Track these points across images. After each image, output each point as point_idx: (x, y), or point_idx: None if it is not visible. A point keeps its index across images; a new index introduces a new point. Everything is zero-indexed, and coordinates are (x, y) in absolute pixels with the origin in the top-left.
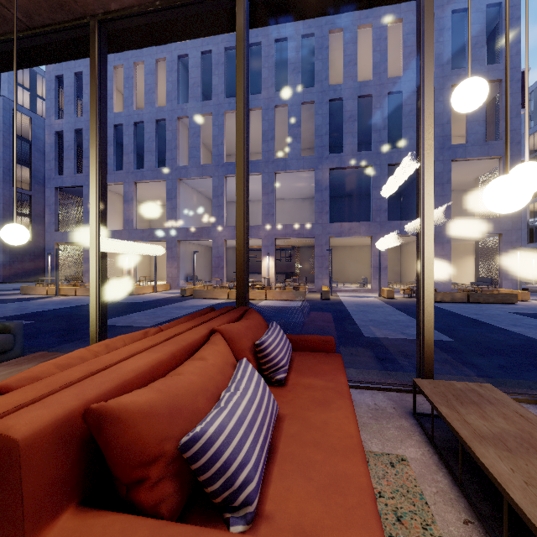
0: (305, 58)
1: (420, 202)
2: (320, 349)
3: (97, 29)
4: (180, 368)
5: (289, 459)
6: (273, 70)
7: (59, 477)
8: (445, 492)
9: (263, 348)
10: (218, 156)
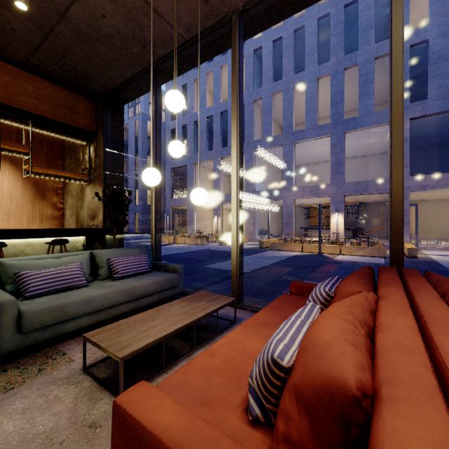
0: (377, 12)
1: None
2: None
3: (237, 21)
4: None
5: None
6: (343, 35)
7: None
8: None
9: None
10: (288, 126)
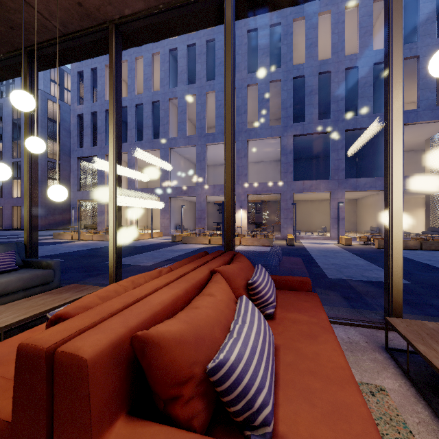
0: (272, 44)
1: (389, 161)
2: (298, 288)
3: (114, 31)
4: (196, 303)
5: (291, 385)
6: (246, 56)
7: (114, 391)
8: (427, 422)
9: (254, 287)
10: (201, 128)
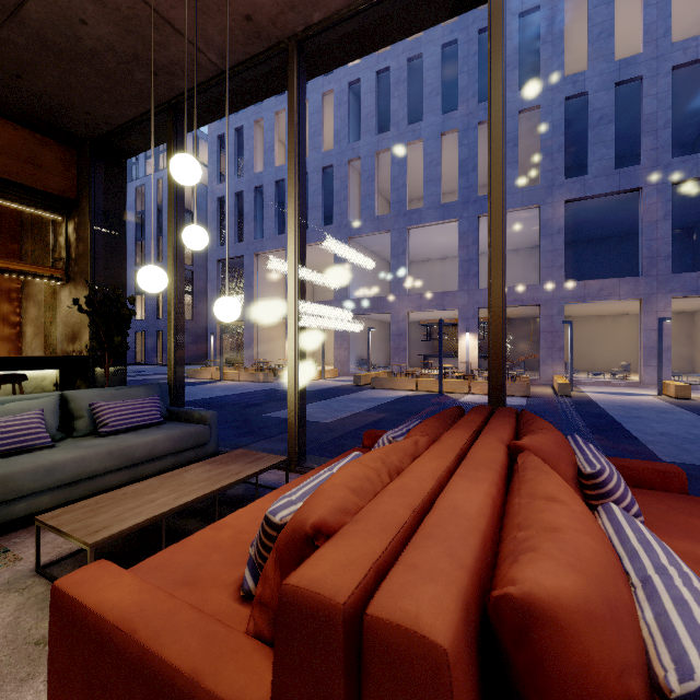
0: (524, 46)
1: None
2: (657, 485)
3: (296, 52)
4: (544, 517)
5: None
6: (476, 74)
7: None
8: None
9: (600, 482)
10: (398, 203)
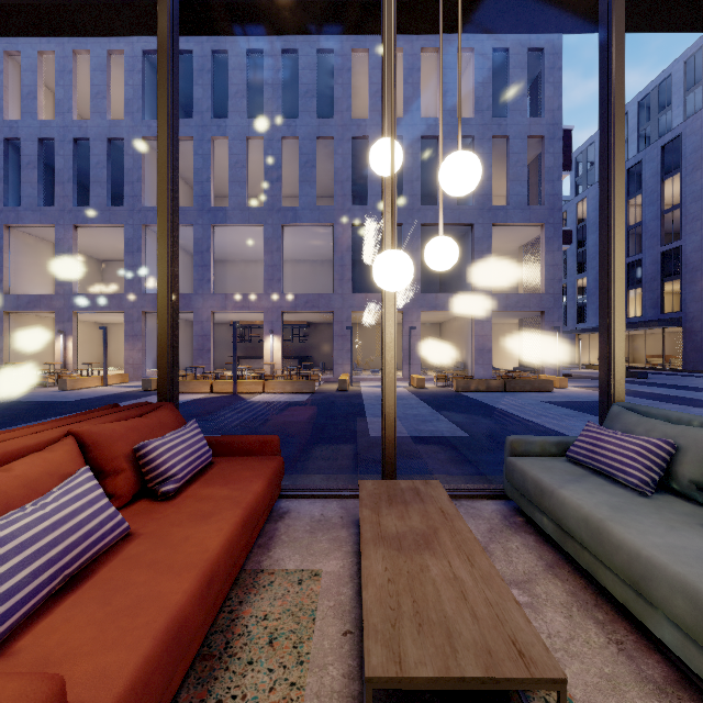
0: (323, 79)
1: None
2: (259, 452)
3: None
4: None
5: (101, 585)
6: (280, 90)
7: None
8: (342, 604)
9: (143, 454)
10: (203, 197)
